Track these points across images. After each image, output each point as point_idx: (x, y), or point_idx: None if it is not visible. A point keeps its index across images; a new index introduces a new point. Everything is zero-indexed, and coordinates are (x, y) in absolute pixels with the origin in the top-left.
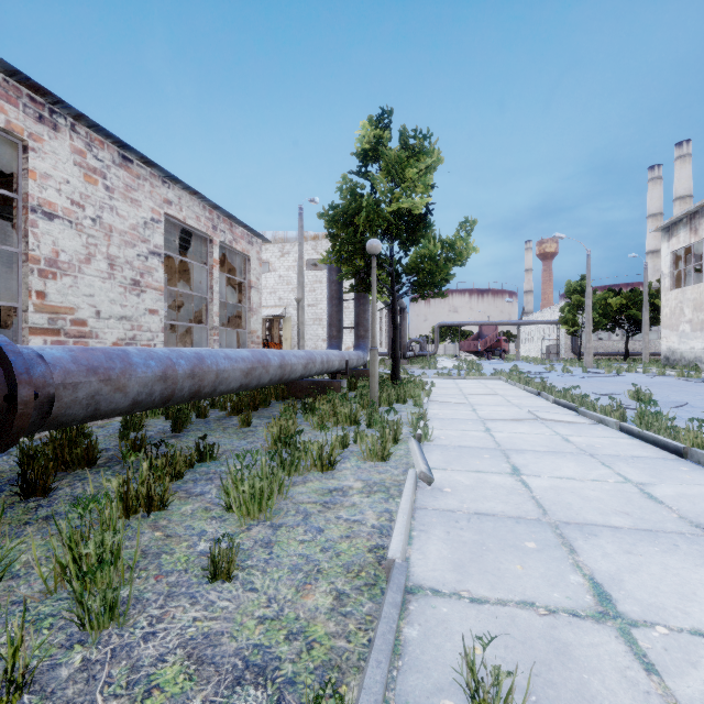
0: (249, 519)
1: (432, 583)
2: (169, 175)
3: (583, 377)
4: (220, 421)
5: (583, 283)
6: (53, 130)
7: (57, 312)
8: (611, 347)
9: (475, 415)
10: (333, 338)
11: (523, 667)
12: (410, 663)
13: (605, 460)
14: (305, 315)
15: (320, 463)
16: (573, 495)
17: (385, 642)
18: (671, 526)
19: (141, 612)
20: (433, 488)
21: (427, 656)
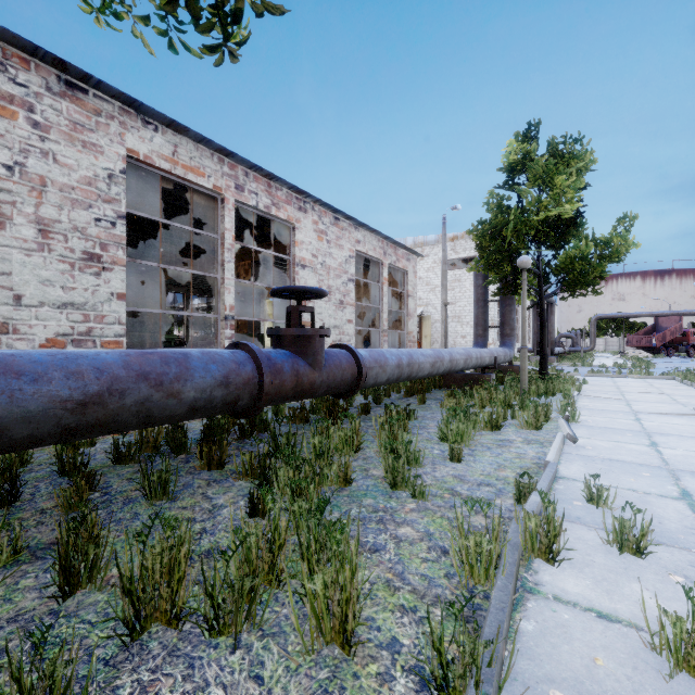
0: (455, 446)
1: (572, 477)
2: (360, 223)
3: None
4: (401, 400)
5: None
6: (305, 213)
7: (306, 326)
8: None
9: (628, 408)
10: (479, 336)
11: (619, 502)
12: (559, 493)
13: None
14: None
15: (490, 426)
16: None
17: (546, 478)
18: None
19: (428, 463)
20: (577, 446)
21: (567, 492)
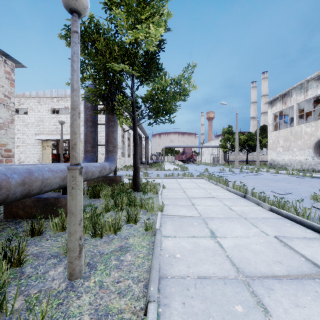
0: None
1: None
2: None
3: (245, 176)
4: None
5: (230, 129)
6: None
7: None
8: (239, 158)
9: (224, 254)
10: (88, 152)
11: None
12: None
13: None
14: None
15: None
16: None
17: None
18: None
19: None
20: None
21: None
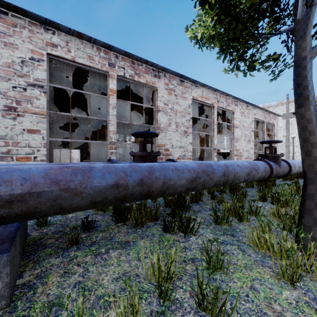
0: None
1: None
2: (256, 106)
3: None
4: (282, 182)
5: None
6: (237, 106)
7: (237, 150)
8: None
9: None
10: None
11: None
12: None
13: None
14: None
15: None
16: None
17: None
18: None
19: None
20: None
21: None
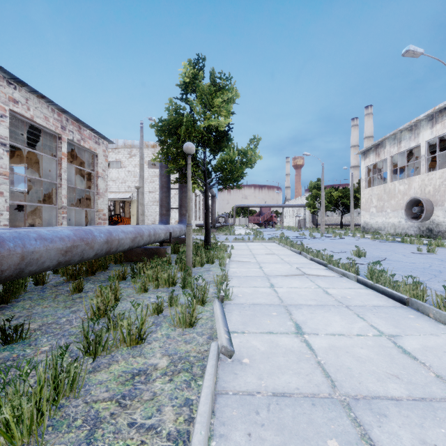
0: None
1: None
2: (14, 77)
3: (322, 240)
4: (56, 288)
5: (319, 183)
6: None
7: None
8: (333, 220)
9: (262, 272)
10: (163, 215)
11: None
12: None
13: (358, 311)
14: (147, 198)
15: (130, 338)
16: (349, 356)
17: None
18: (437, 390)
19: None
20: (234, 360)
21: None
